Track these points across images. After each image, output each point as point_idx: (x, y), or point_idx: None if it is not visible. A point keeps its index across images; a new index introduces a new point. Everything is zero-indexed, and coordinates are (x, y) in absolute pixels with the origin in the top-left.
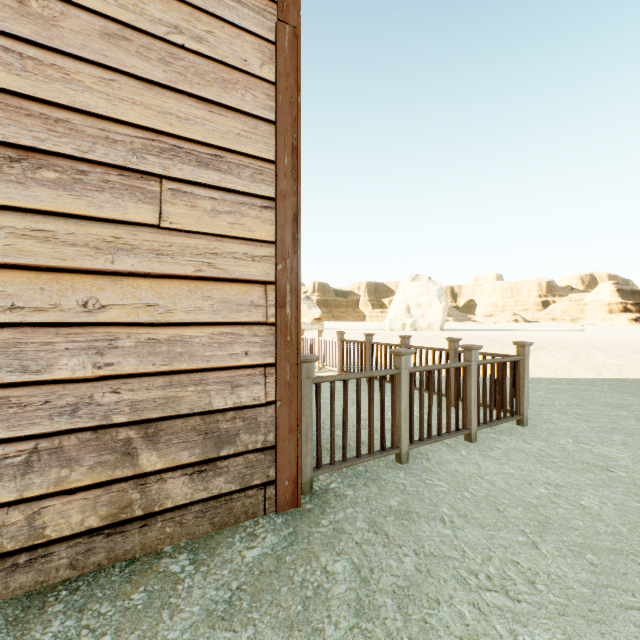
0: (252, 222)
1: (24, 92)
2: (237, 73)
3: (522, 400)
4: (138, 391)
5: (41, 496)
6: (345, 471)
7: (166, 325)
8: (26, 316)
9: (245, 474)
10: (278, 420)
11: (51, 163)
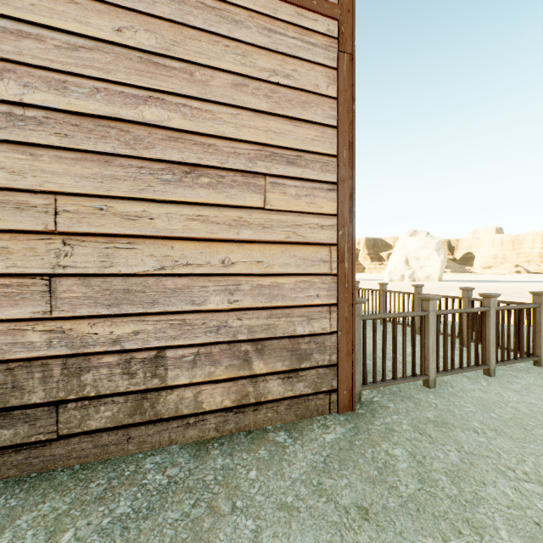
0: (321, 201)
1: (192, 130)
2: (311, 95)
3: (538, 343)
4: (252, 319)
5: (201, 382)
6: (382, 390)
7: (268, 275)
8: (193, 269)
9: (316, 382)
10: (339, 345)
11: (206, 172)
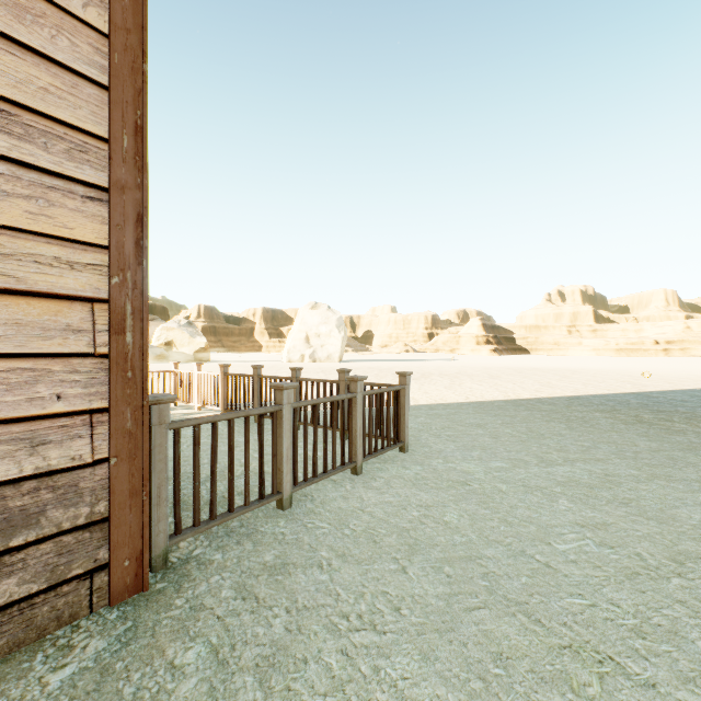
0: (69, 216)
1: None
2: (42, 2)
3: (404, 428)
4: None
5: None
6: (215, 531)
7: None
8: None
9: (57, 565)
10: (113, 483)
11: None
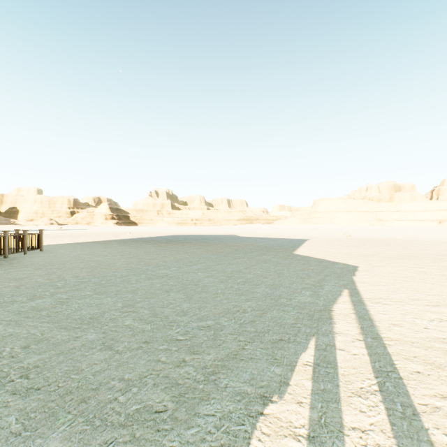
0: None
1: None
2: None
3: (41, 244)
4: None
5: None
6: None
7: None
8: None
9: None
10: None
11: None
